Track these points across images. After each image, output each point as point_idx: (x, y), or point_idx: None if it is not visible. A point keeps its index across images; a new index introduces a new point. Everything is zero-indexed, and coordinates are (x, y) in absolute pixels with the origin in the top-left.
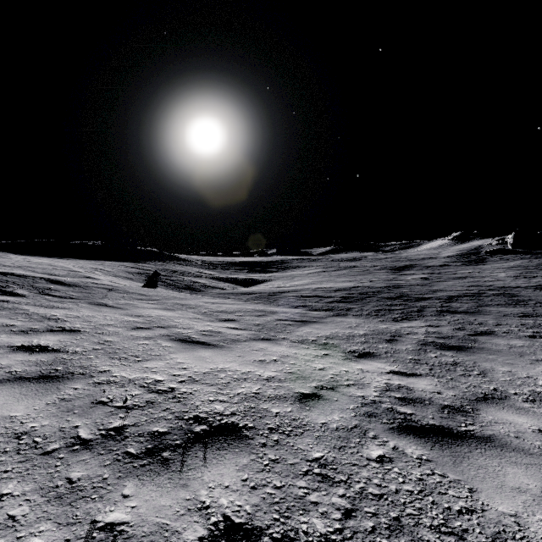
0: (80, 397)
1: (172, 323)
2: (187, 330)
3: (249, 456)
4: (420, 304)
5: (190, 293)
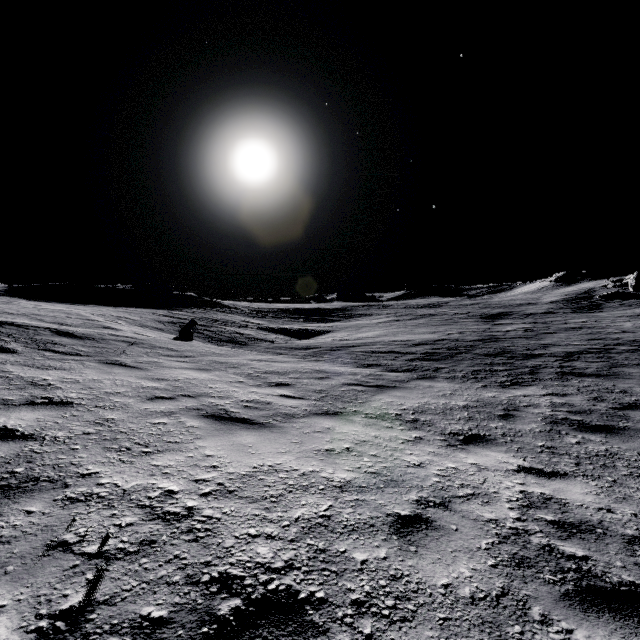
0: (30, 533)
1: (204, 390)
2: (224, 401)
3: None
4: (531, 363)
5: (233, 347)
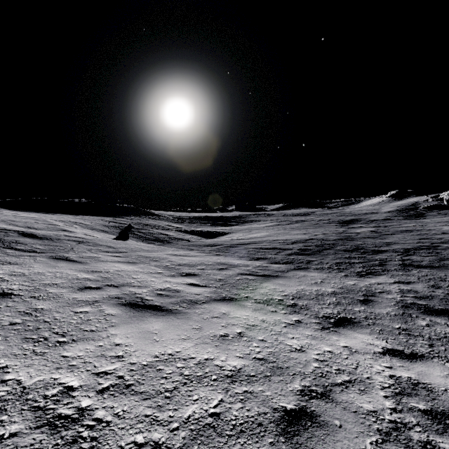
0: None
1: (127, 281)
2: (142, 289)
3: None
4: (379, 257)
5: (158, 244)
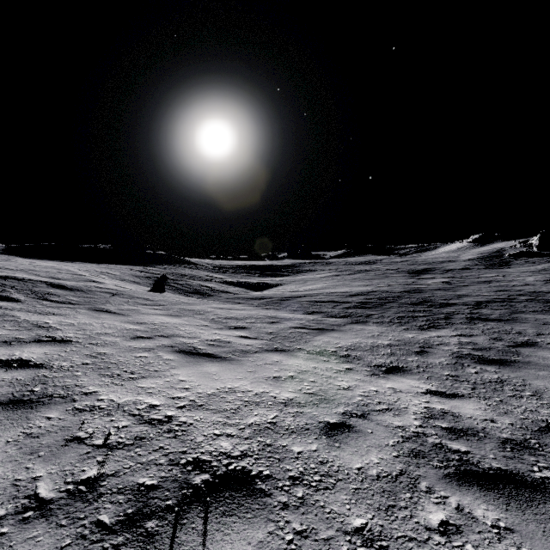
0: (52, 431)
1: (176, 332)
2: (193, 340)
3: (266, 527)
4: (446, 310)
5: (199, 298)
